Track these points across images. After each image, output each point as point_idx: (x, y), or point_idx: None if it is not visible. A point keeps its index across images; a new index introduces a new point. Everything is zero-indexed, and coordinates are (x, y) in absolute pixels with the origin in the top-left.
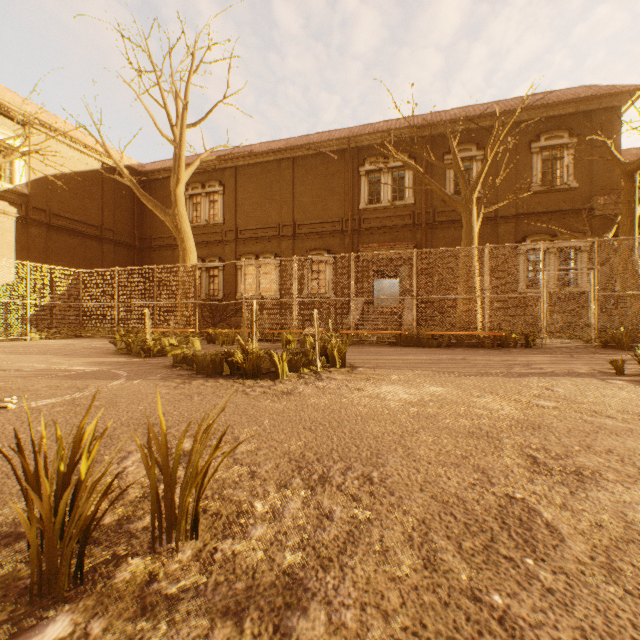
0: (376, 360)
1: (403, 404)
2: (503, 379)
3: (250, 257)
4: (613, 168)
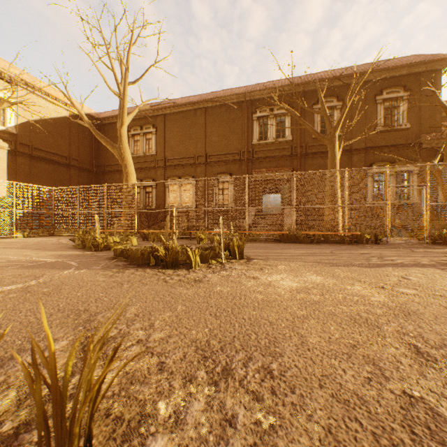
0: (266, 253)
1: (291, 291)
2: (366, 269)
3: (175, 178)
4: (436, 114)
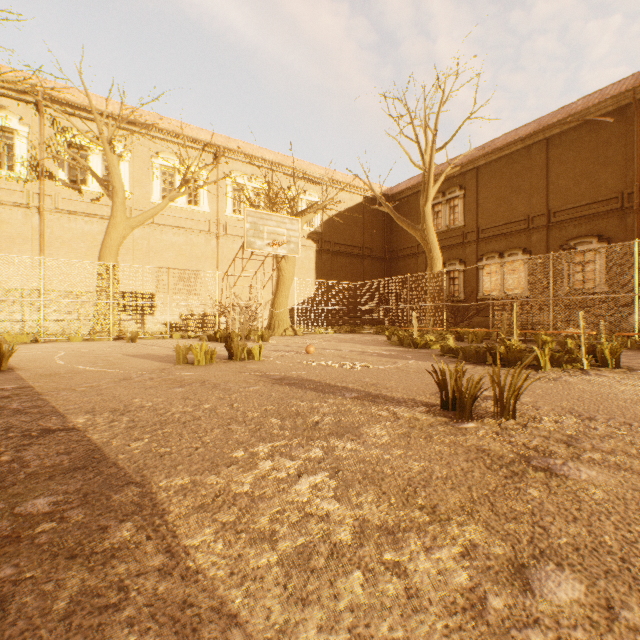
0: None
1: None
2: None
3: (492, 255)
4: None
